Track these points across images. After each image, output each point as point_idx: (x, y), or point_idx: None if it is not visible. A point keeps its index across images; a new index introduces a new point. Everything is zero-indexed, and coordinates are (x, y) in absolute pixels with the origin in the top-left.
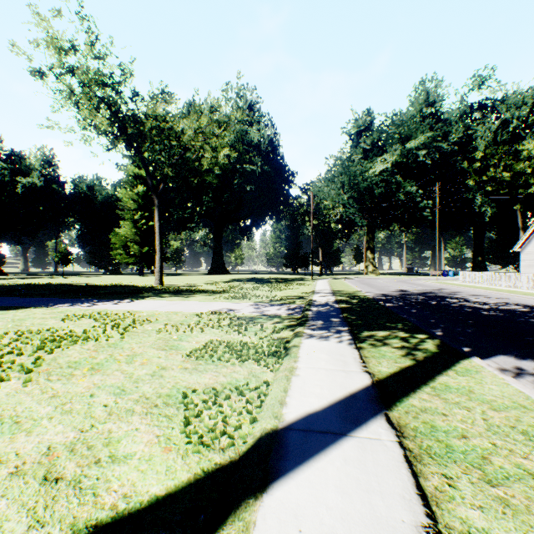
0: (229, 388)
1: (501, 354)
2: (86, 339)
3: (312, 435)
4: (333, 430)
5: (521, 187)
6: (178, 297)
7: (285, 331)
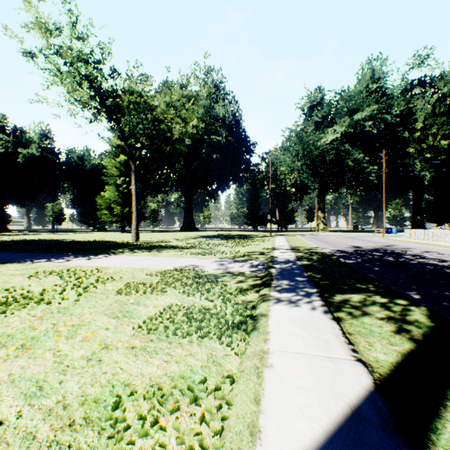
0: (180, 389)
1: None
2: (38, 301)
3: None
4: None
5: None
6: (148, 253)
7: (250, 293)
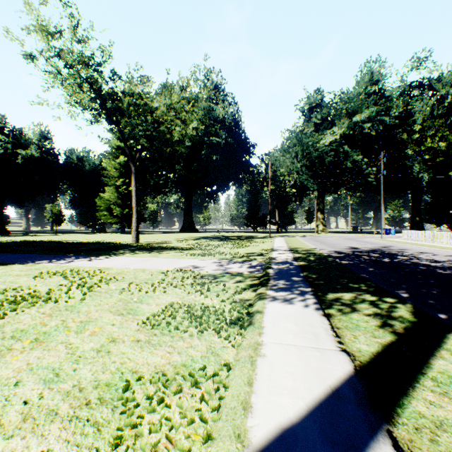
0: (182, 375)
1: None
2: (46, 300)
3: None
4: None
5: None
6: (149, 254)
7: (248, 292)
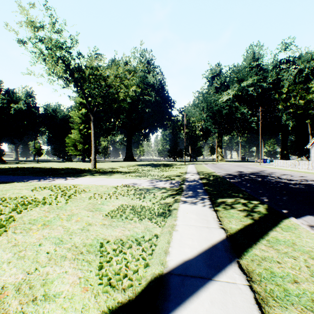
0: (131, 240)
1: (308, 214)
2: (44, 203)
3: (187, 280)
4: (202, 275)
5: (310, 109)
6: (104, 175)
7: (169, 198)
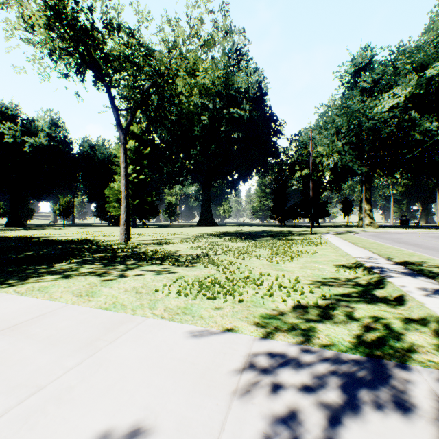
0: None
1: None
2: None
3: None
4: None
5: None
6: (93, 278)
7: None
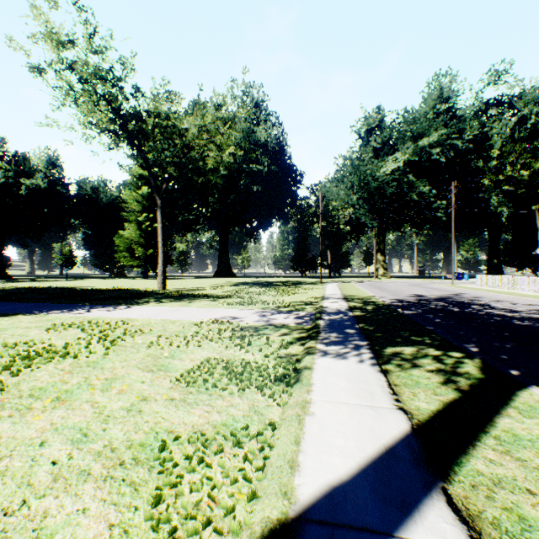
0: (223, 434)
1: None
2: (64, 355)
3: (340, 536)
4: (371, 525)
5: None
6: (179, 302)
7: (294, 346)
